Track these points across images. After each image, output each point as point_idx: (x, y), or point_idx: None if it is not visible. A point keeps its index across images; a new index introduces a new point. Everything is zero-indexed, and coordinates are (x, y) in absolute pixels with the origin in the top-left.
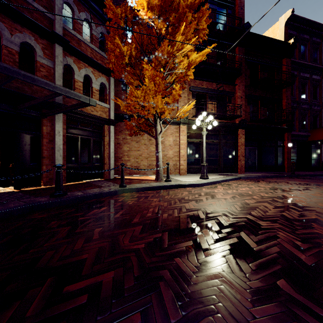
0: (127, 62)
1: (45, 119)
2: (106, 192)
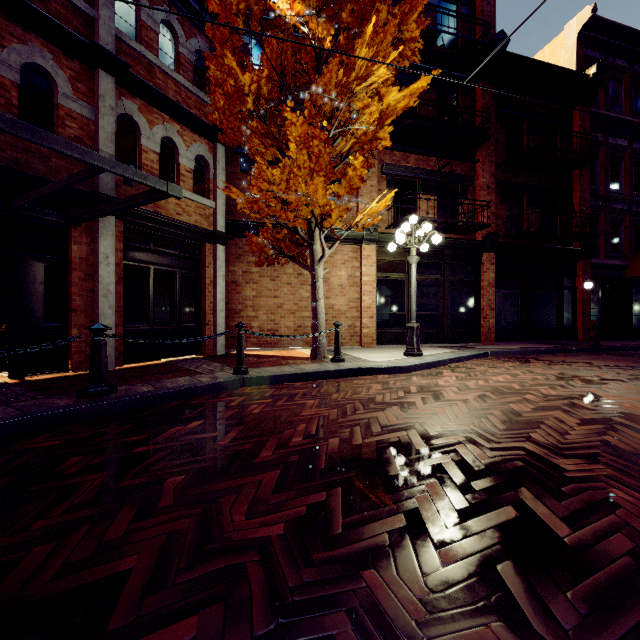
0: (251, 108)
1: (77, 229)
2: (203, 385)
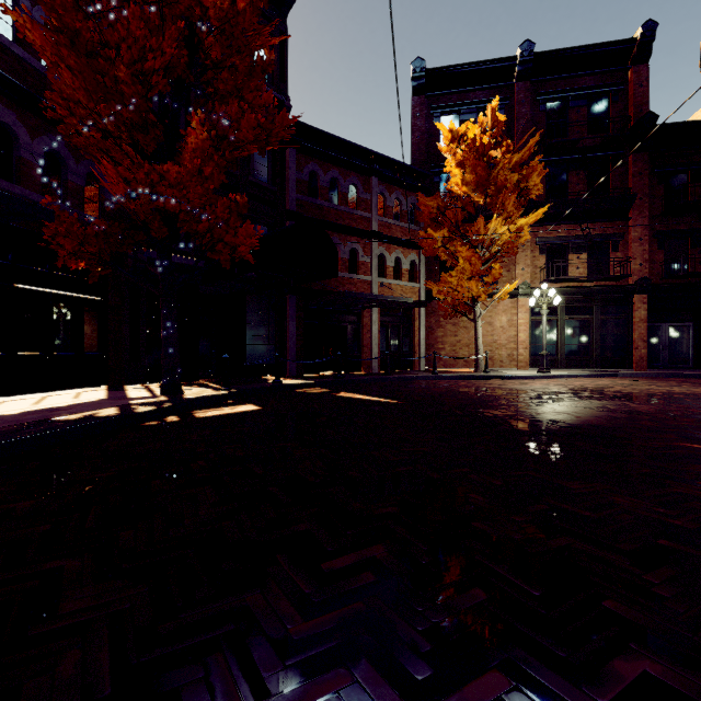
0: (440, 245)
1: (364, 311)
2: (420, 376)
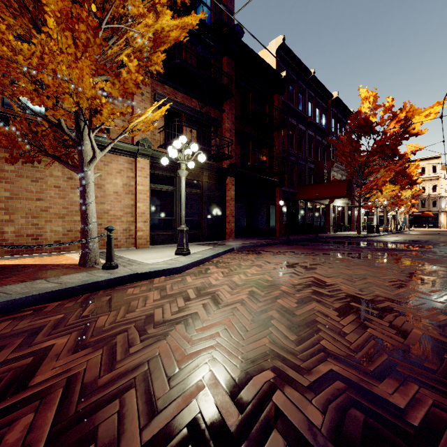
0: None
1: None
2: None
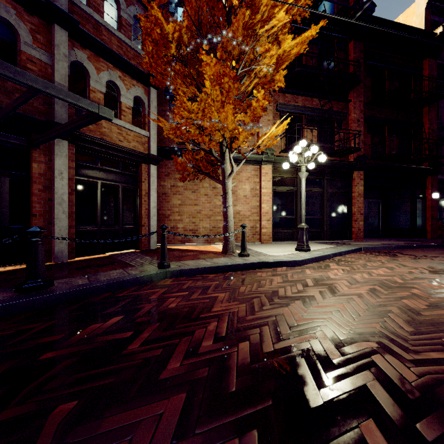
0: (174, 53)
1: (37, 150)
2: (131, 279)
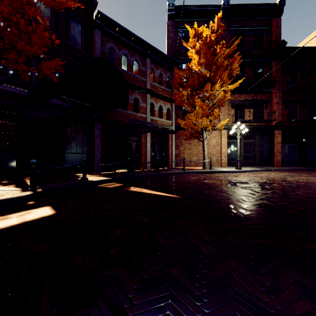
0: (185, 98)
1: (142, 135)
2: (176, 172)
